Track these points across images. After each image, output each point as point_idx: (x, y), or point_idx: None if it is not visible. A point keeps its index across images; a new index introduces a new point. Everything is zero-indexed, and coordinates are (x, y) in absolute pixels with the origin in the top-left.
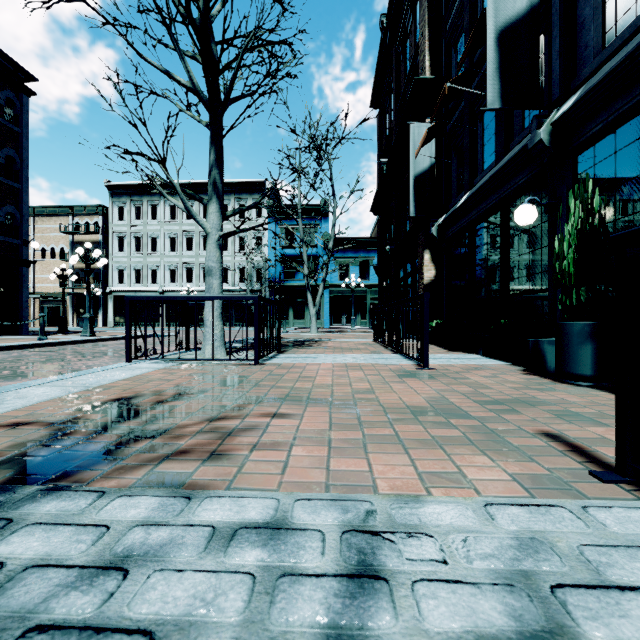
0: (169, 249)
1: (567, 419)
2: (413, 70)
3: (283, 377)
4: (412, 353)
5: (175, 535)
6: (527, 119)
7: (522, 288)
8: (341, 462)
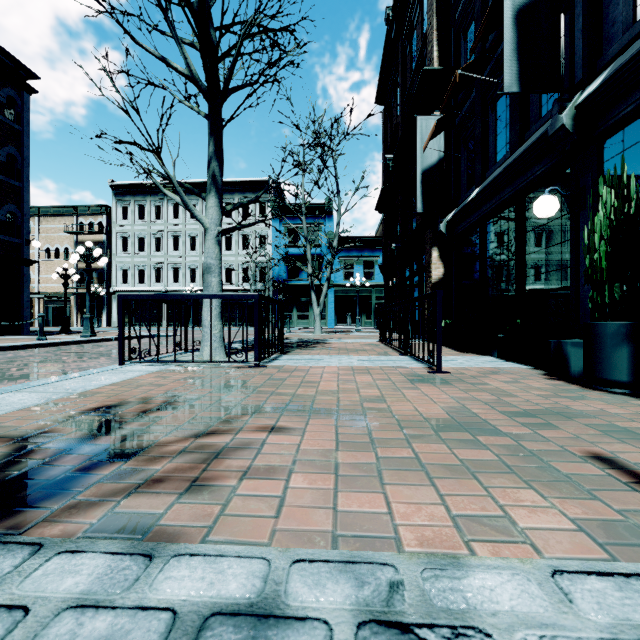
0: (173, 249)
1: (614, 436)
2: (420, 62)
3: (284, 382)
4: (423, 355)
5: (117, 628)
6: (545, 106)
7: (539, 286)
8: (351, 497)
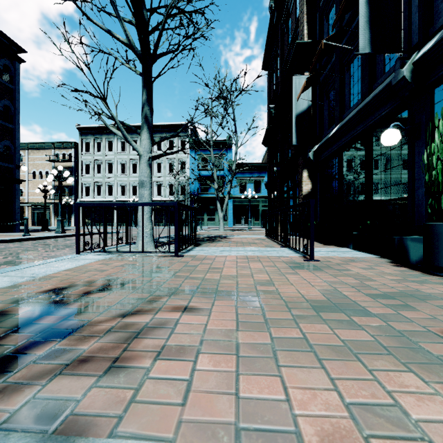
0: (120, 172)
1: None
2: (294, 38)
3: (196, 268)
4: (299, 247)
5: None
6: (388, 65)
7: (383, 196)
8: (251, 379)
